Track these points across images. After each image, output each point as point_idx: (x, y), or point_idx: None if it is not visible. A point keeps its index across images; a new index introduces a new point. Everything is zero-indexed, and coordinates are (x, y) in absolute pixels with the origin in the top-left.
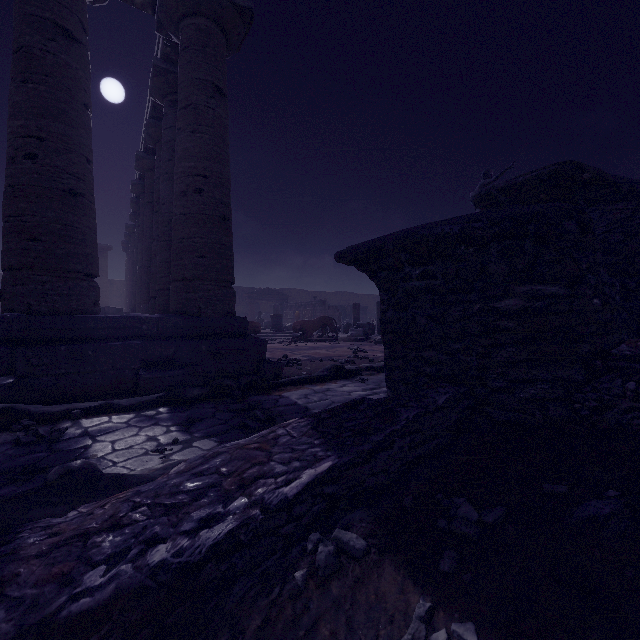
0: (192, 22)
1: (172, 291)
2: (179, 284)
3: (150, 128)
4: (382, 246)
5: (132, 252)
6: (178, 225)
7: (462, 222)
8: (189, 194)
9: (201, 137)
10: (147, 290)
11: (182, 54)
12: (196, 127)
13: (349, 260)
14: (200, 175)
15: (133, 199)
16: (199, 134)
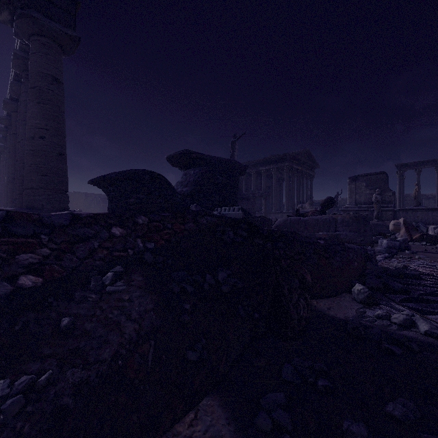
0: (38, 39)
1: (24, 195)
2: (29, 191)
3: (14, 86)
4: (97, 179)
5: (2, 166)
6: (28, 156)
7: (118, 173)
8: (36, 139)
9: (44, 106)
10: (13, 194)
11: (31, 56)
12: (41, 100)
13: (93, 183)
14: (43, 128)
15: (2, 128)
16: (43, 104)
